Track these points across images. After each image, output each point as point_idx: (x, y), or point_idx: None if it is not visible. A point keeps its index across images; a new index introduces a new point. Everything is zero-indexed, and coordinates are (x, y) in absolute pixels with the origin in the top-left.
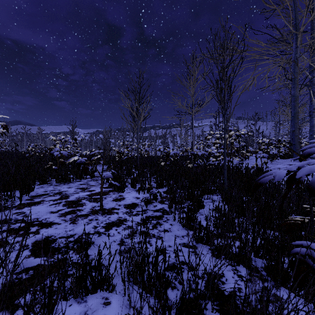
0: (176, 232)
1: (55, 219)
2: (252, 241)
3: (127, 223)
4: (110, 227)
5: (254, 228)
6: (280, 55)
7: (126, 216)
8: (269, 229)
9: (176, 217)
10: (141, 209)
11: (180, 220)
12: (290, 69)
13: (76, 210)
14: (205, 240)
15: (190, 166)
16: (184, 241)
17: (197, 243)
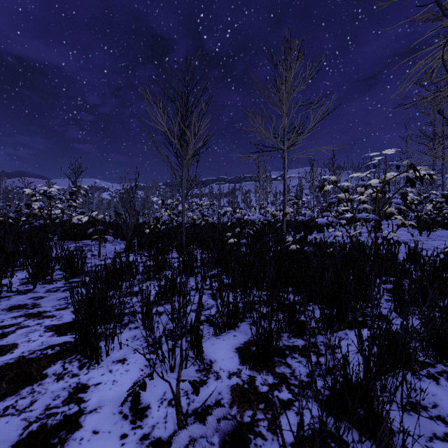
0: None
1: None
2: None
3: None
4: None
5: None
6: None
7: None
8: None
9: None
10: None
11: None
12: None
13: None
14: None
15: (294, 249)
16: None
17: None
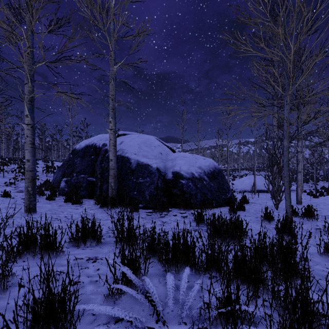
0: None
1: None
2: None
3: None
4: None
5: None
6: None
7: None
8: None
9: None
10: None
11: None
12: None
13: None
14: None
15: None
16: None
17: None
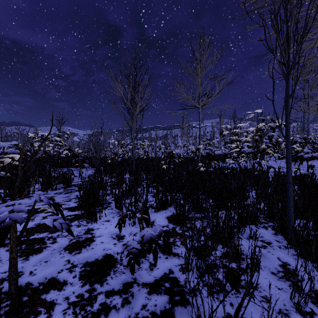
0: None
1: None
2: None
3: None
4: None
5: None
6: None
7: None
8: None
9: None
10: (118, 282)
11: None
12: None
13: None
14: None
15: (203, 170)
16: None
17: None
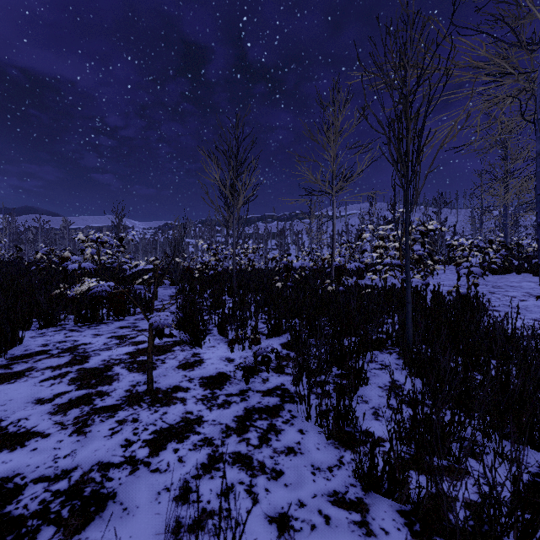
0: (315, 455)
1: (41, 421)
2: (511, 502)
3: (203, 429)
4: (161, 442)
5: (537, 487)
6: (516, 72)
7: (203, 408)
8: (522, 444)
9: (312, 410)
10: (235, 389)
11: (321, 420)
12: (535, 101)
13: (95, 394)
14: (388, 488)
15: (332, 289)
16: (335, 487)
17: (365, 491)
